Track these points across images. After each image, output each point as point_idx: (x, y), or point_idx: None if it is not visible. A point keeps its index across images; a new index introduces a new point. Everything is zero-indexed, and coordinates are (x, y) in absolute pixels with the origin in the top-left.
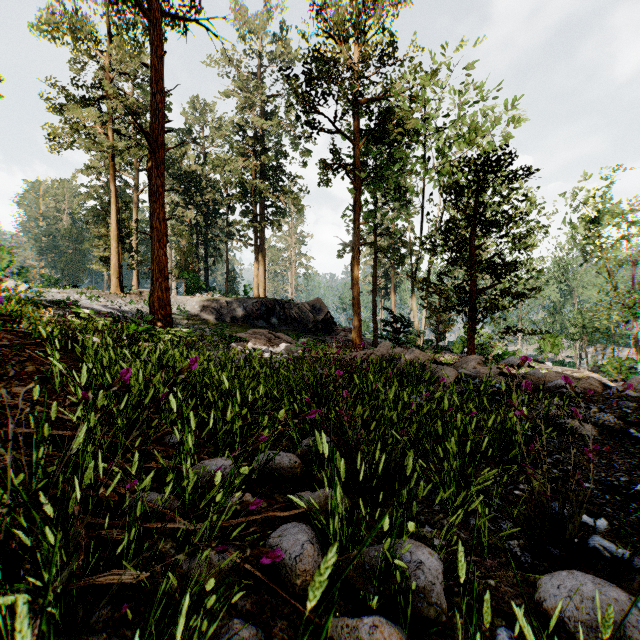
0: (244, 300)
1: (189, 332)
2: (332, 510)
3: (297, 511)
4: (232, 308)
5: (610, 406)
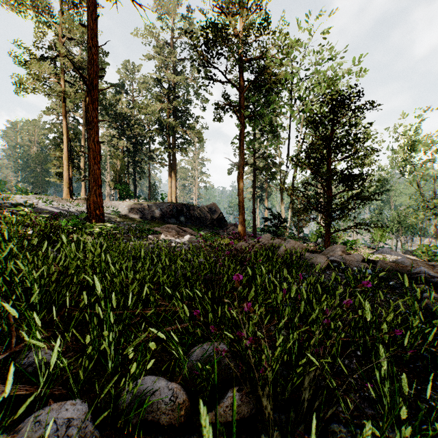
0: (160, 204)
1: (114, 227)
2: None
3: None
4: (152, 210)
5: None
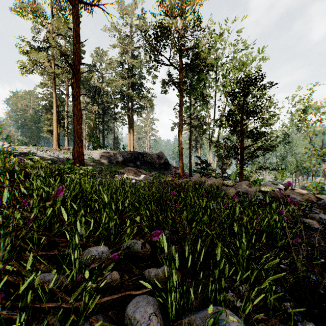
0: (122, 152)
1: (93, 169)
2: (170, 289)
3: (146, 290)
4: (116, 156)
5: (322, 209)
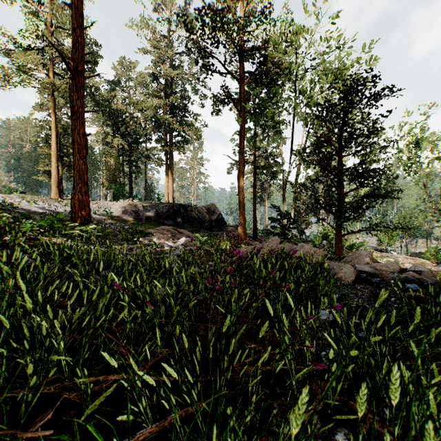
0: (156, 204)
1: (98, 228)
2: None
3: None
4: (147, 210)
5: None
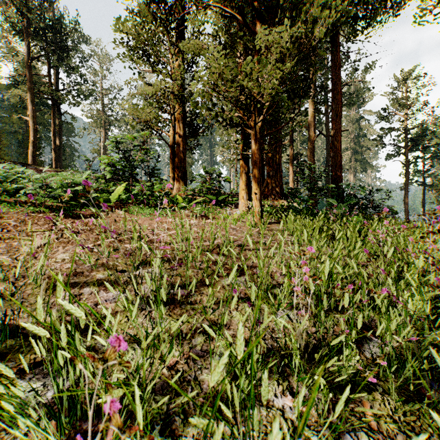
0: None
1: None
2: None
3: None
4: None
5: None
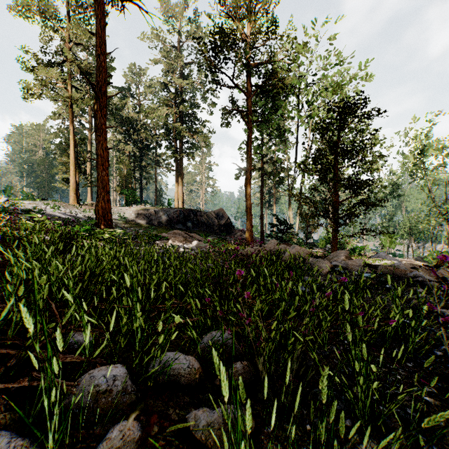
0: (167, 209)
1: (123, 232)
2: None
3: None
4: (159, 215)
5: None
